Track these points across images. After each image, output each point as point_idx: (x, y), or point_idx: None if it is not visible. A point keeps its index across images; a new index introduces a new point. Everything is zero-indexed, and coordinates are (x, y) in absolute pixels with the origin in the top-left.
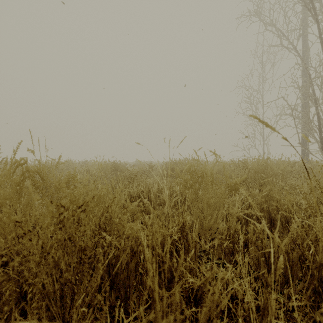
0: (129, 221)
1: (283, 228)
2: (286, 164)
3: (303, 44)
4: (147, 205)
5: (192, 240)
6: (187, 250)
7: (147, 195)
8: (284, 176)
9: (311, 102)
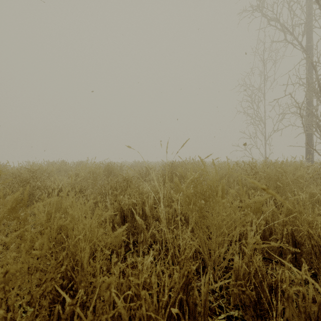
0: (103, 274)
1: (318, 260)
2: (314, 173)
3: (307, 40)
4: (140, 222)
5: (200, 298)
6: (193, 313)
7: (141, 207)
8: (296, 181)
9: (319, 99)
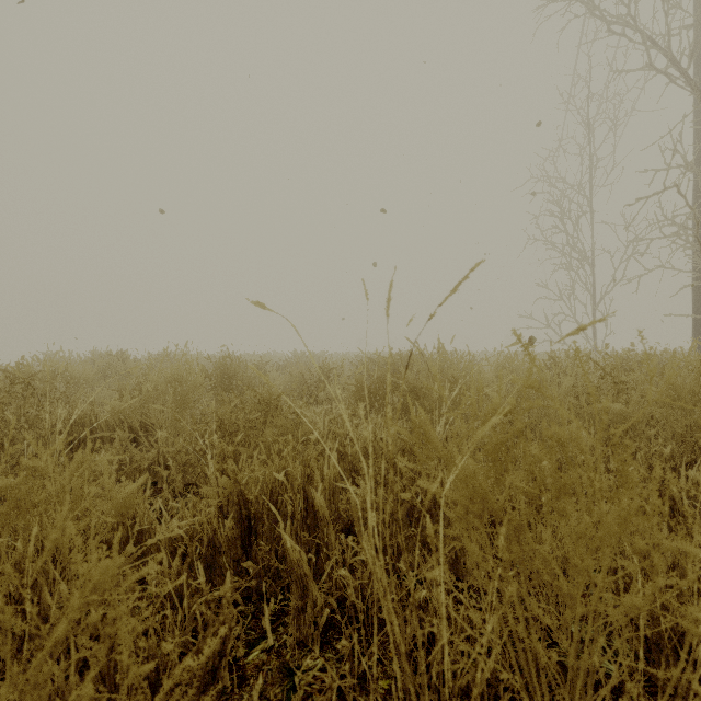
0: None
1: None
2: None
3: (696, 70)
4: (295, 554)
5: None
6: None
7: (301, 492)
8: None
9: None
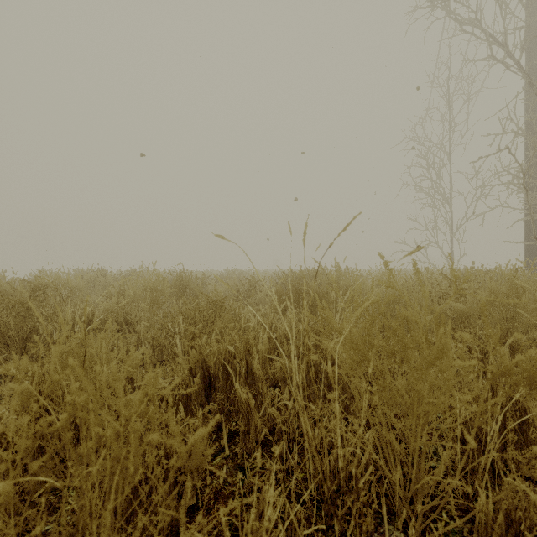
0: None
1: None
2: None
3: (527, 59)
4: (243, 396)
5: None
6: None
7: (244, 360)
8: None
9: None
